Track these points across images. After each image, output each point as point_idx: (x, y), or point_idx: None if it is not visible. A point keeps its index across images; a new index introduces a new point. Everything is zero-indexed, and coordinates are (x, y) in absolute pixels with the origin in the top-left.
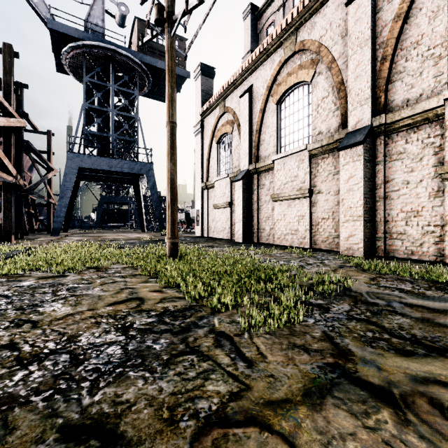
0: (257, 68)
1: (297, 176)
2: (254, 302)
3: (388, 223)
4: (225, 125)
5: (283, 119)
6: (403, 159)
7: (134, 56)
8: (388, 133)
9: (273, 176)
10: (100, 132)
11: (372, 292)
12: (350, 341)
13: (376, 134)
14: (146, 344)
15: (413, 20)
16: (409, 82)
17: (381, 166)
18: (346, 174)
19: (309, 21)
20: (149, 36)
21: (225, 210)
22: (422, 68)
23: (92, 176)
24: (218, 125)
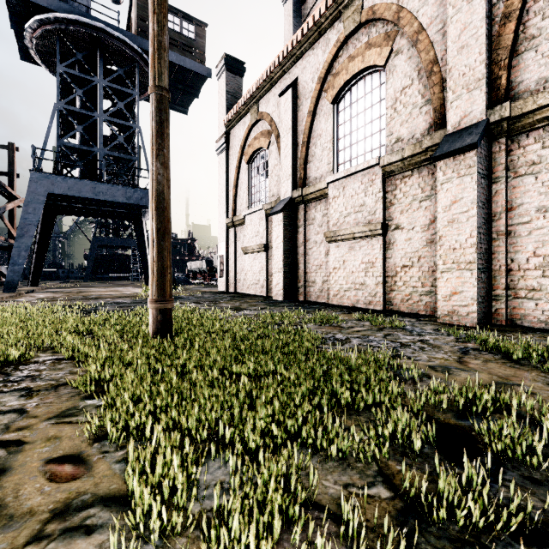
0: (305, 53)
1: (363, 204)
2: None
3: (512, 274)
4: (258, 138)
5: (341, 124)
6: (538, 174)
7: (131, 41)
8: (513, 133)
9: (327, 206)
10: (82, 145)
11: None
12: None
13: (494, 136)
14: None
15: None
16: (548, 52)
17: (500, 184)
18: (446, 197)
19: None
20: None
21: (258, 255)
22: None
23: (74, 209)
24: (249, 138)
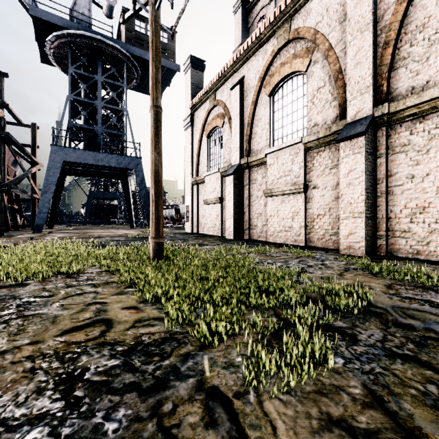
0: (249, 58)
1: (291, 170)
2: (257, 329)
3: (391, 220)
4: (215, 119)
5: (276, 111)
6: (407, 152)
7: (121, 47)
8: (391, 123)
9: (265, 171)
10: (86, 125)
11: (398, 307)
12: (411, 406)
13: (378, 125)
14: (94, 420)
15: (419, 2)
16: (414, 69)
17: (383, 159)
18: (345, 168)
19: (304, 7)
20: (131, 10)
21: (215, 206)
22: (429, 53)
23: (79, 171)
24: (209, 119)
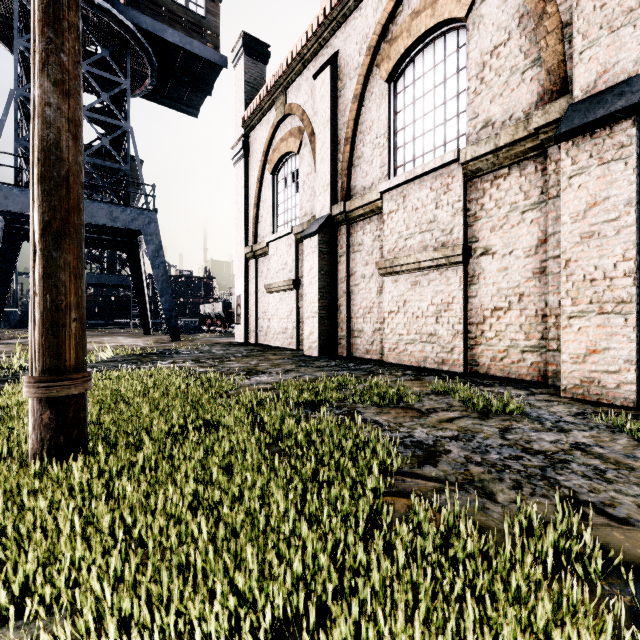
0: (349, 16)
1: (434, 220)
2: None
3: None
4: (286, 139)
5: (400, 111)
6: None
7: (119, 12)
8: None
9: (380, 226)
10: None
11: None
12: None
13: None
14: None
15: None
16: None
17: None
18: (578, 198)
19: None
20: None
21: (286, 295)
22: None
23: None
24: (274, 141)
